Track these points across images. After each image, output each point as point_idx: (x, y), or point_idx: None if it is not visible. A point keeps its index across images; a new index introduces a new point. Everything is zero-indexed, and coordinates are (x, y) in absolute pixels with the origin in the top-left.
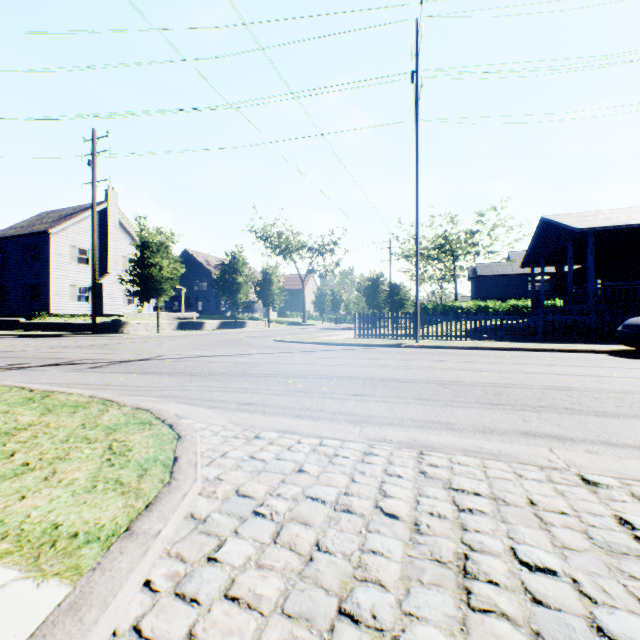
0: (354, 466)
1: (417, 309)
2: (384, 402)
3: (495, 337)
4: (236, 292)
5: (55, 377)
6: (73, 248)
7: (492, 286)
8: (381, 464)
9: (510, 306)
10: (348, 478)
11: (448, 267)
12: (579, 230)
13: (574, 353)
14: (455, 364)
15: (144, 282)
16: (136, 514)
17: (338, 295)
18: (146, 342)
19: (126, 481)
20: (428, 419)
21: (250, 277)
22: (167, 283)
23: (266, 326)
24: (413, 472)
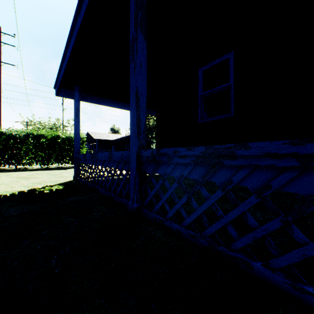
0: None
1: None
2: None
3: None
4: None
5: None
6: None
7: None
8: None
9: None
10: None
11: None
12: (95, 139)
13: None
14: None
15: None
16: None
17: None
18: None
19: None
20: None
21: None
22: None
23: None
24: None
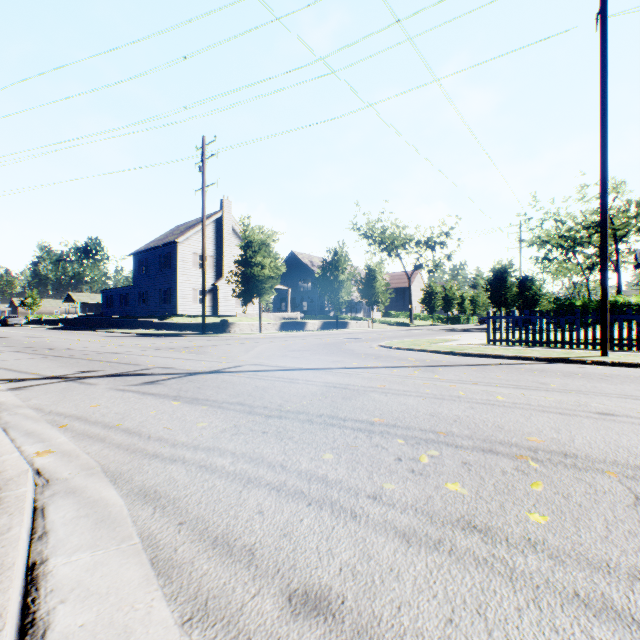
0: None
1: (605, 304)
2: None
3: None
4: (337, 291)
5: (83, 400)
6: (195, 255)
7: None
8: None
9: None
10: None
11: None
12: None
13: None
14: None
15: (247, 282)
16: None
17: (450, 292)
18: (240, 344)
19: None
20: None
21: (352, 274)
22: (268, 283)
23: (369, 327)
24: None
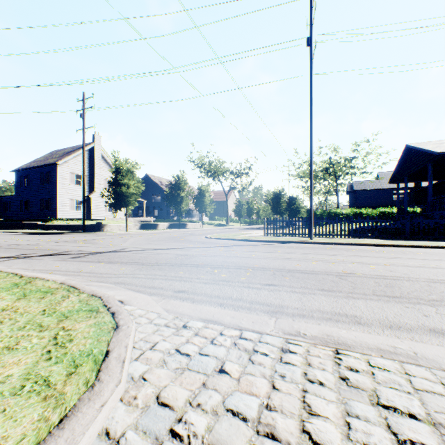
0: (273, 367)
1: (311, 215)
2: (293, 292)
3: (371, 236)
4: (180, 203)
5: (46, 265)
6: (72, 174)
7: (365, 198)
8: (300, 365)
9: (379, 212)
10: (269, 384)
11: (332, 184)
12: (439, 153)
13: (439, 249)
14: (345, 258)
15: (117, 196)
16: (45, 433)
17: (251, 205)
18: (117, 238)
19: (53, 381)
20: (335, 311)
21: (189, 192)
22: (132, 197)
23: (201, 227)
24: (334, 378)
